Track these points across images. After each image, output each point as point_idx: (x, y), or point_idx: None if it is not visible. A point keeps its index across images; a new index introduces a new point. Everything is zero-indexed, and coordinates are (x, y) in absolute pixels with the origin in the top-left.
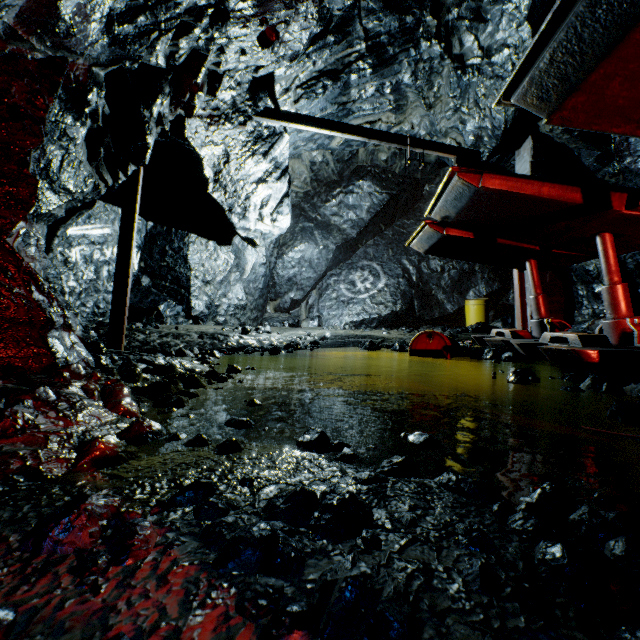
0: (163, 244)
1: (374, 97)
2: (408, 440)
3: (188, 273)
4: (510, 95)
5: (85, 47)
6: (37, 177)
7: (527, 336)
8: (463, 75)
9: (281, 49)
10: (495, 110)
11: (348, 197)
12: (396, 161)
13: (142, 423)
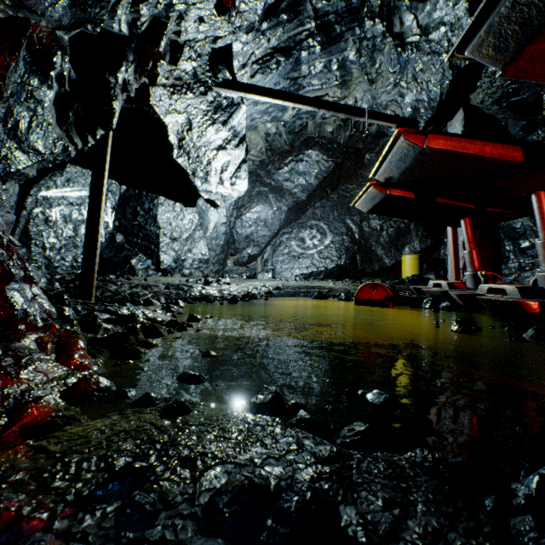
0: (135, 205)
1: (322, 73)
2: (367, 399)
3: (157, 231)
4: (464, 47)
5: (45, 7)
6: (5, 137)
7: (463, 287)
8: (403, 52)
9: (237, 20)
10: (431, 83)
11: (298, 165)
12: (341, 133)
13: (89, 380)
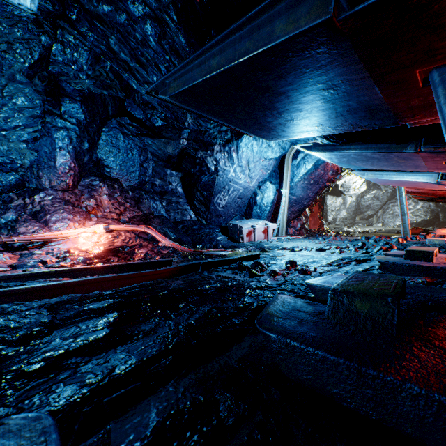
0: None
1: None
2: None
3: (326, 208)
4: None
5: None
6: None
7: None
8: None
9: None
10: None
11: None
12: None
13: None
